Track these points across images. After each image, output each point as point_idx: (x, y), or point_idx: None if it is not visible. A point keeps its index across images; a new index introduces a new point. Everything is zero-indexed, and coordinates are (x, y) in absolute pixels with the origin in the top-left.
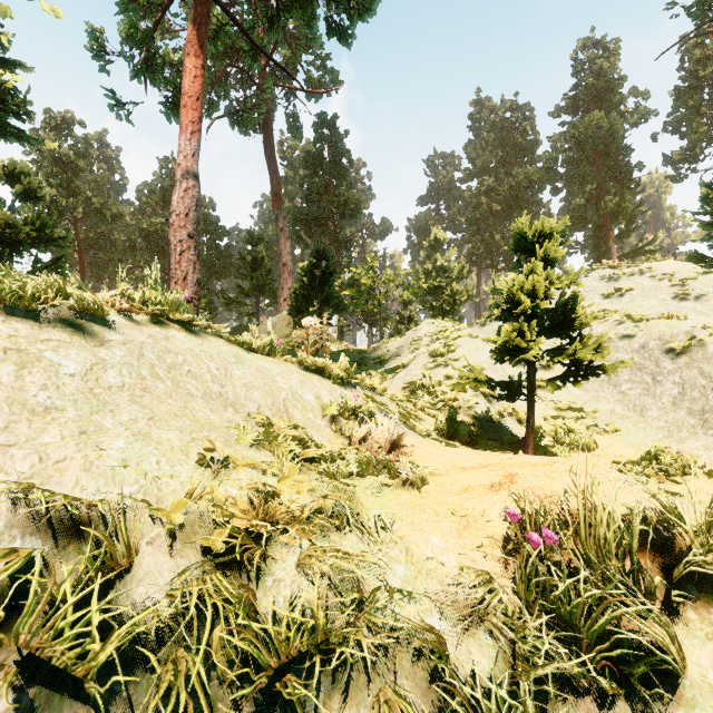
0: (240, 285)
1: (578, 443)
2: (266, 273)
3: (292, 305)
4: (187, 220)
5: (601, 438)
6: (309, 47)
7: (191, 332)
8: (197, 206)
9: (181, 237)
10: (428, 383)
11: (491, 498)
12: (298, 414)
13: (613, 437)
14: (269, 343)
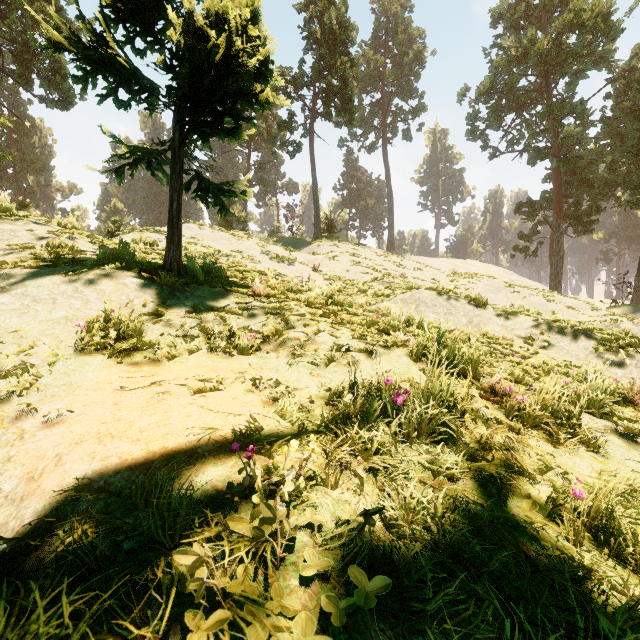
0: None
1: None
2: None
3: None
4: None
5: None
6: None
7: None
8: None
9: None
10: None
11: None
12: None
13: None
14: None
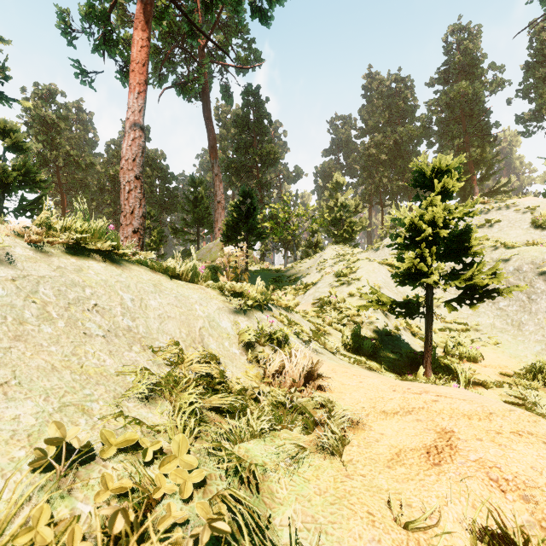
0: (184, 218)
1: (466, 355)
2: (205, 209)
3: (223, 234)
4: (134, 164)
5: (485, 349)
6: (238, 33)
7: (112, 262)
8: (143, 153)
9: (129, 178)
10: (334, 300)
11: (436, 482)
12: (213, 344)
13: (495, 348)
14: (193, 270)
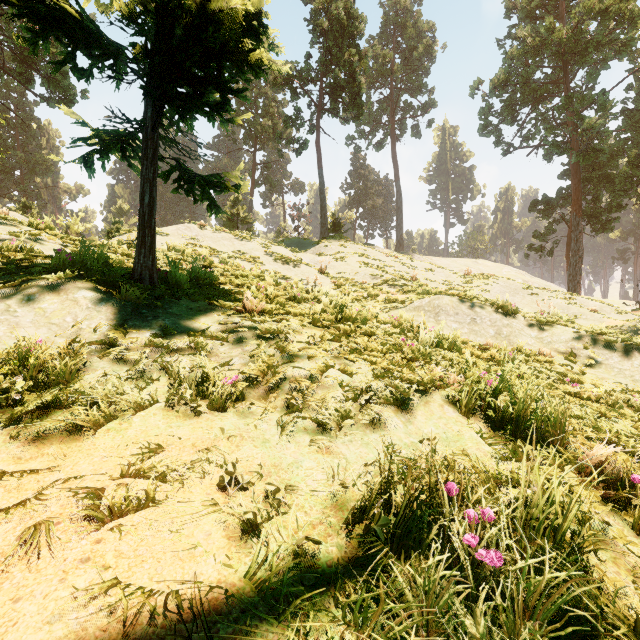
0: None
1: None
2: None
3: None
4: None
5: None
6: None
7: None
8: None
9: None
10: None
11: None
12: None
13: None
14: None
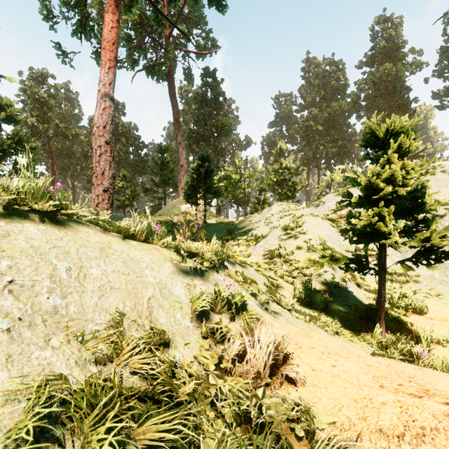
0: (153, 179)
1: (411, 307)
2: (170, 171)
3: (185, 193)
4: (105, 130)
5: (427, 301)
6: (198, 24)
7: (55, 223)
8: (113, 121)
9: (100, 143)
10: (284, 253)
11: None
12: (163, 317)
13: (437, 300)
14: (149, 229)
